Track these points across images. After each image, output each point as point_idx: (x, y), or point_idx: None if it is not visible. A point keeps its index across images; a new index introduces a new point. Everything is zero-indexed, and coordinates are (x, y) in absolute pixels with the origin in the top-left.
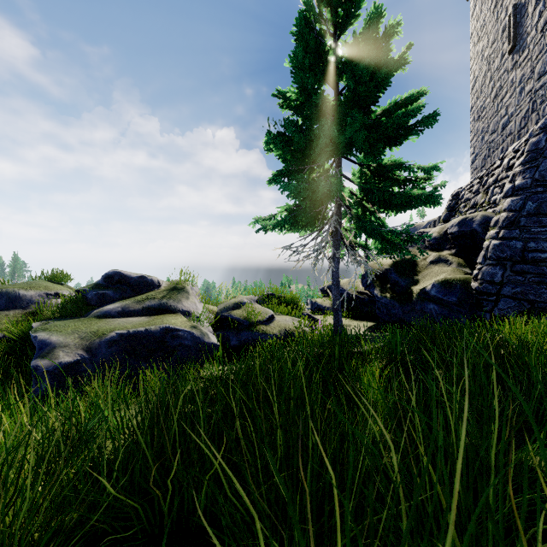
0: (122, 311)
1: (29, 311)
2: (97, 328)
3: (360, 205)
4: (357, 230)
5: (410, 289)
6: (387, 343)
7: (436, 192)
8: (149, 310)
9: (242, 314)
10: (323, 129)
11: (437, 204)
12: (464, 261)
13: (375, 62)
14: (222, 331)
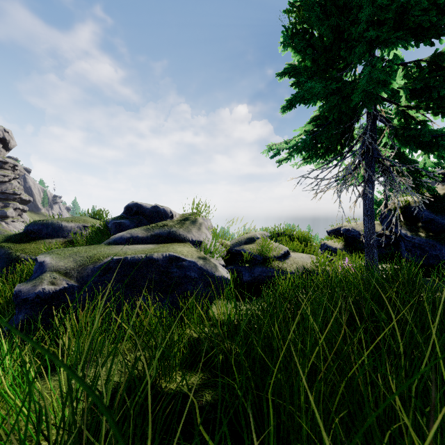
0: (131, 238)
1: (68, 240)
2: (95, 253)
3: (405, 114)
4: (401, 146)
5: None
6: None
7: None
8: (157, 238)
9: (255, 248)
10: None
11: None
12: None
13: None
14: (234, 265)
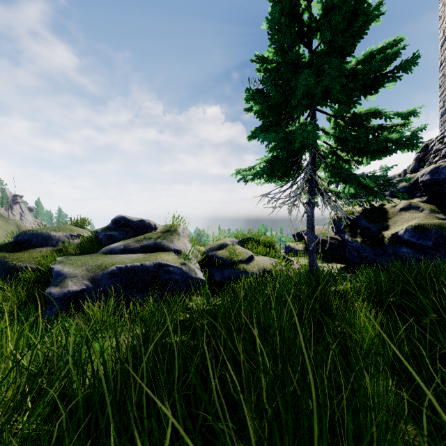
0: (124, 249)
1: (57, 248)
2: (101, 262)
3: (334, 154)
4: (332, 177)
5: (381, 234)
6: (370, 283)
7: (416, 136)
8: (146, 248)
9: (225, 253)
10: (301, 79)
11: (416, 148)
12: (437, 208)
13: (353, 11)
14: (208, 268)
